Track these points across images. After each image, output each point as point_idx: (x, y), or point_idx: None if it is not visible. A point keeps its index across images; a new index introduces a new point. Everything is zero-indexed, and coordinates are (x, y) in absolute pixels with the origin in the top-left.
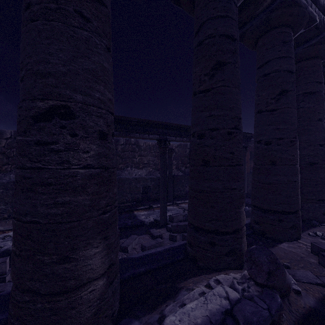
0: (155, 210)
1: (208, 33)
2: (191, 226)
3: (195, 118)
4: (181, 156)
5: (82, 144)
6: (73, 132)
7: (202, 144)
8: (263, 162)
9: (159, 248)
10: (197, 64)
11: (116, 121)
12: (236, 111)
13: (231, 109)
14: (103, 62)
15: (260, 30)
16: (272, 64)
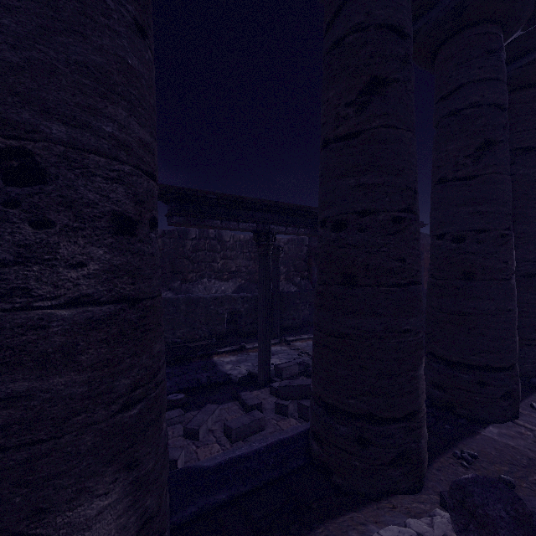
0: (249, 354)
1: (355, 22)
2: (320, 401)
3: (327, 191)
4: (294, 258)
5: (64, 247)
6: (41, 217)
7: (341, 242)
8: (450, 274)
9: (256, 442)
10: (331, 85)
11: (179, 197)
12: (409, 177)
13: (399, 172)
14: (126, 54)
15: (443, 30)
16: (467, 92)
